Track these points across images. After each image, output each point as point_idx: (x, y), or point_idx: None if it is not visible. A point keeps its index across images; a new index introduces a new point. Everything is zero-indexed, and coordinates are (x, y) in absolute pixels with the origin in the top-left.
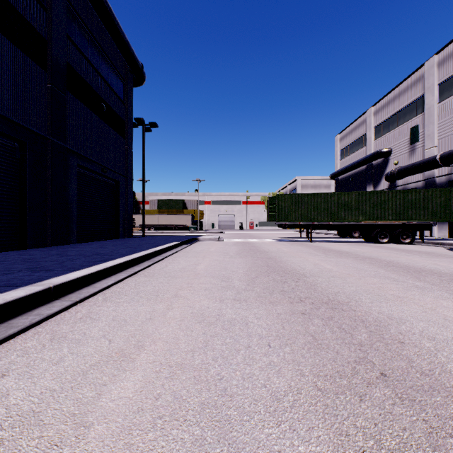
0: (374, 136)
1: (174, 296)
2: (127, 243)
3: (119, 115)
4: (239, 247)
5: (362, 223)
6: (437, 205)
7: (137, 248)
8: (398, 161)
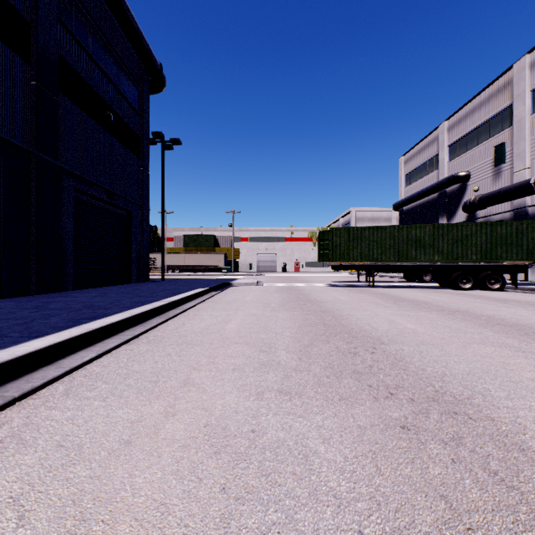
0: (448, 158)
1: (183, 383)
2: (139, 289)
3: (131, 128)
4: (283, 295)
5: (438, 264)
6: (533, 241)
7: (148, 298)
8: (479, 187)
